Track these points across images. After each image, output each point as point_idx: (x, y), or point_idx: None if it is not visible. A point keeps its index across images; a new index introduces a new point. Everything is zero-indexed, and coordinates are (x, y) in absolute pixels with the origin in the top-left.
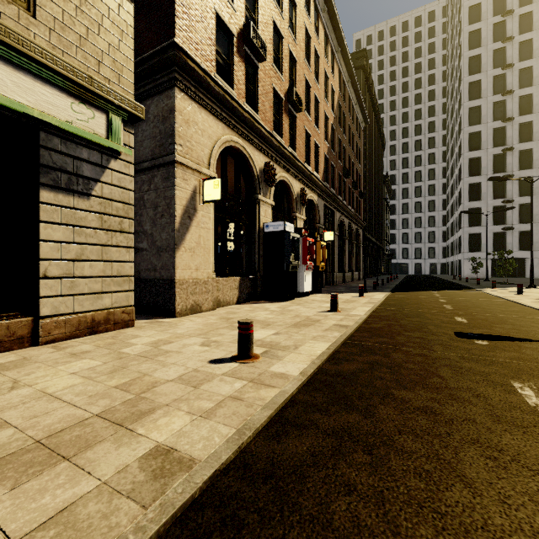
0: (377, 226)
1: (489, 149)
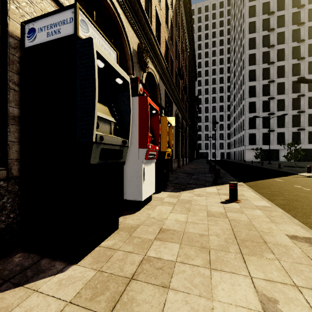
0: (193, 128)
1: (260, 81)
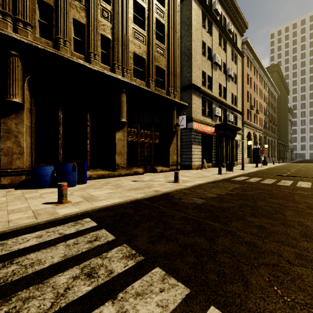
0: (284, 135)
1: None
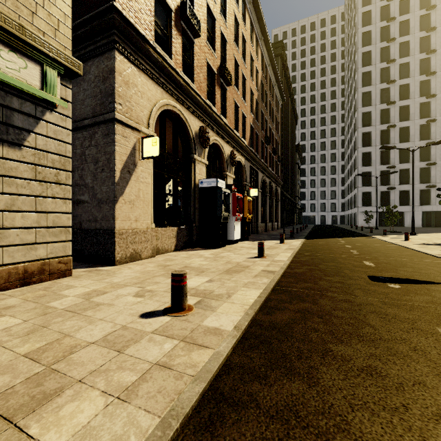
0: (291, 186)
1: (377, 126)
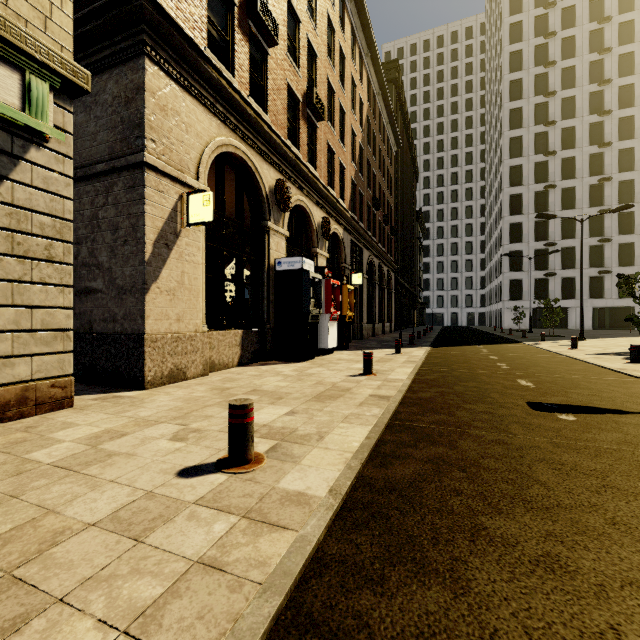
0: (410, 270)
1: (531, 185)
